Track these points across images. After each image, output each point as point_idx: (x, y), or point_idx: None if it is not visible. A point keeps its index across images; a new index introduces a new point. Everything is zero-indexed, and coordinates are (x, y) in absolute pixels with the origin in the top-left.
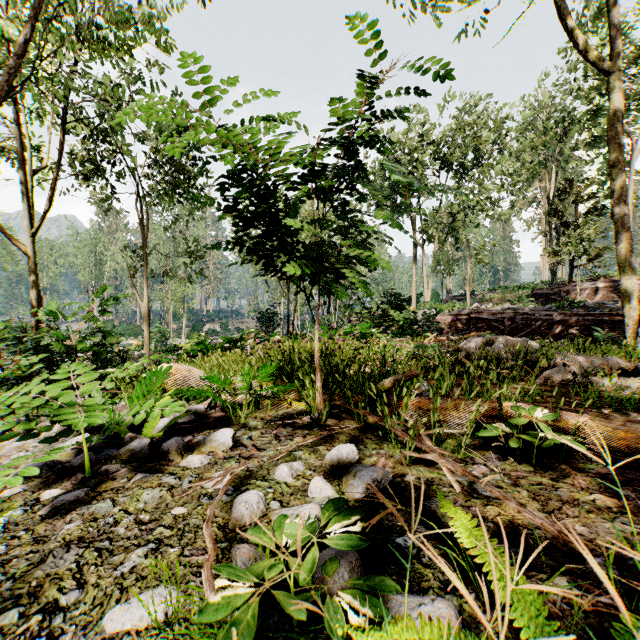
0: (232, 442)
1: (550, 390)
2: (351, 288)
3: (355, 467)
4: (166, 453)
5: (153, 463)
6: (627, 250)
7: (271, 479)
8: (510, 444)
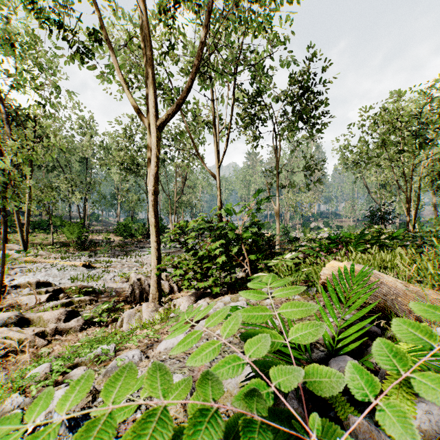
0: None
1: None
2: None
3: None
4: None
5: None
6: None
7: None
8: None
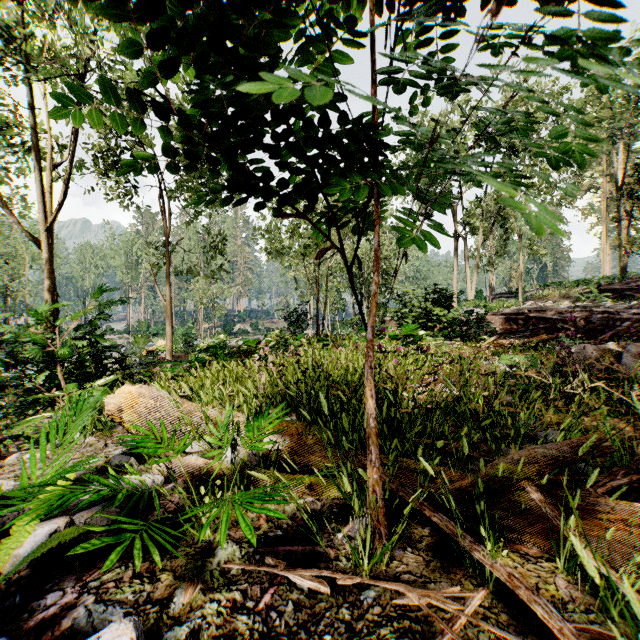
0: None
1: None
2: (385, 286)
3: None
4: None
5: None
6: None
7: None
8: None
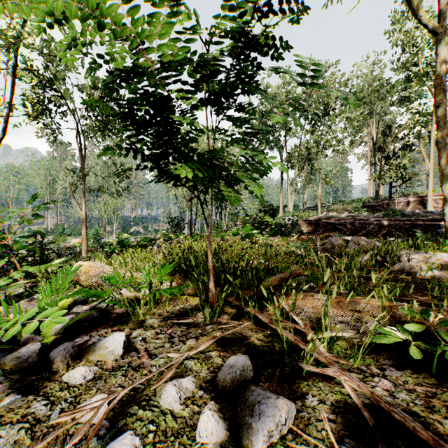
0: (122, 349)
1: (401, 281)
2: None
3: (251, 394)
4: (51, 363)
5: (35, 376)
6: (447, 171)
7: (156, 405)
8: (411, 355)
